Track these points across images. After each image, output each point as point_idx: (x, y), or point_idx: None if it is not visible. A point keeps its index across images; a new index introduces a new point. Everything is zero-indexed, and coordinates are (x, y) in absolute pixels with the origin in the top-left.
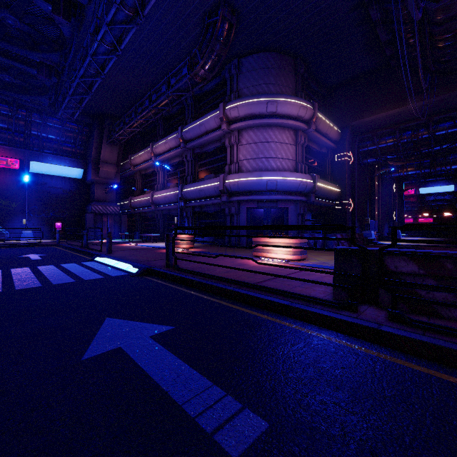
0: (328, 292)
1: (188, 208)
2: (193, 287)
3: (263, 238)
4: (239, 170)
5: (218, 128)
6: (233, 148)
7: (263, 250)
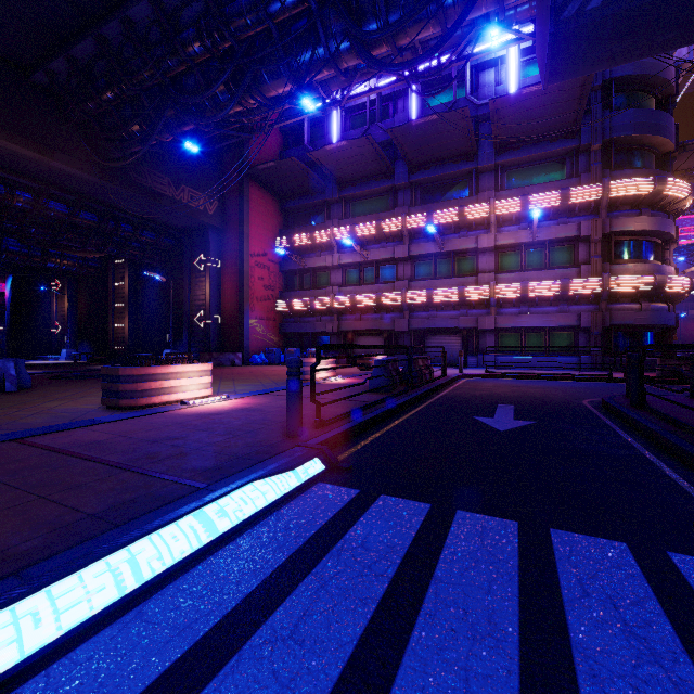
0: (372, 393)
1: None
2: (377, 425)
3: (163, 366)
4: None
5: None
6: None
7: (161, 390)
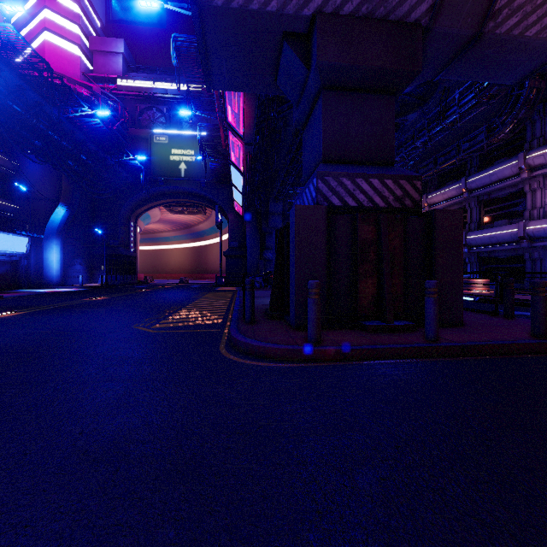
0: None
1: (472, 253)
2: (529, 307)
3: None
4: (544, 214)
5: (515, 175)
6: (536, 194)
7: None
